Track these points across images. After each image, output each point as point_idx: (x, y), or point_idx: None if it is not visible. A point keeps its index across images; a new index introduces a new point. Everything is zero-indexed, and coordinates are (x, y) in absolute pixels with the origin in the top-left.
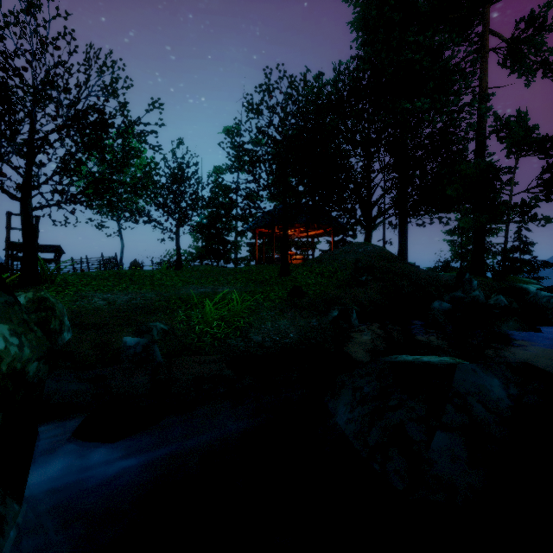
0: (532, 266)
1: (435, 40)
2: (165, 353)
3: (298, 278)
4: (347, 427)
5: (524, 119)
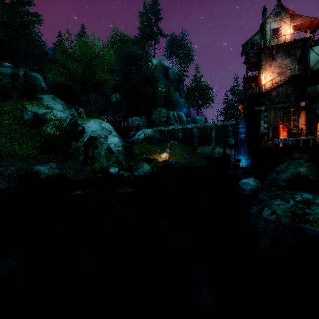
0: None
1: None
2: None
3: None
4: None
5: None
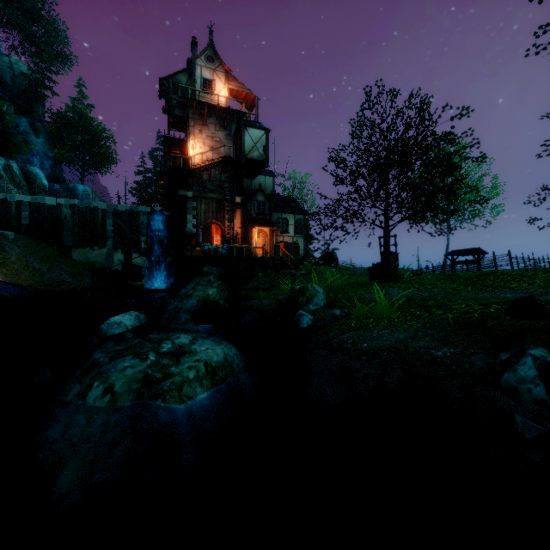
0: None
1: None
2: (311, 326)
3: None
4: None
5: None
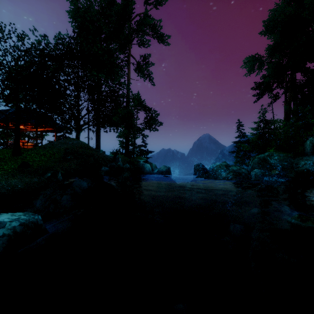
0: (147, 153)
1: (111, 47)
2: None
3: (27, 157)
4: (40, 205)
5: (138, 97)
